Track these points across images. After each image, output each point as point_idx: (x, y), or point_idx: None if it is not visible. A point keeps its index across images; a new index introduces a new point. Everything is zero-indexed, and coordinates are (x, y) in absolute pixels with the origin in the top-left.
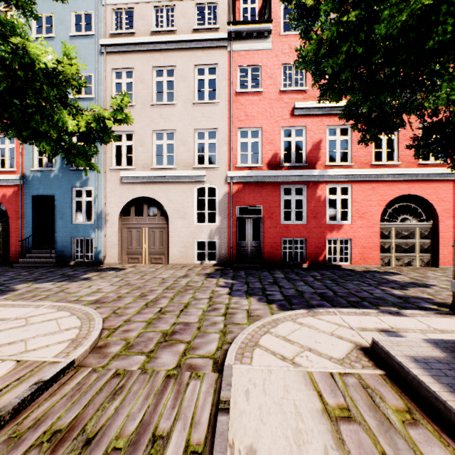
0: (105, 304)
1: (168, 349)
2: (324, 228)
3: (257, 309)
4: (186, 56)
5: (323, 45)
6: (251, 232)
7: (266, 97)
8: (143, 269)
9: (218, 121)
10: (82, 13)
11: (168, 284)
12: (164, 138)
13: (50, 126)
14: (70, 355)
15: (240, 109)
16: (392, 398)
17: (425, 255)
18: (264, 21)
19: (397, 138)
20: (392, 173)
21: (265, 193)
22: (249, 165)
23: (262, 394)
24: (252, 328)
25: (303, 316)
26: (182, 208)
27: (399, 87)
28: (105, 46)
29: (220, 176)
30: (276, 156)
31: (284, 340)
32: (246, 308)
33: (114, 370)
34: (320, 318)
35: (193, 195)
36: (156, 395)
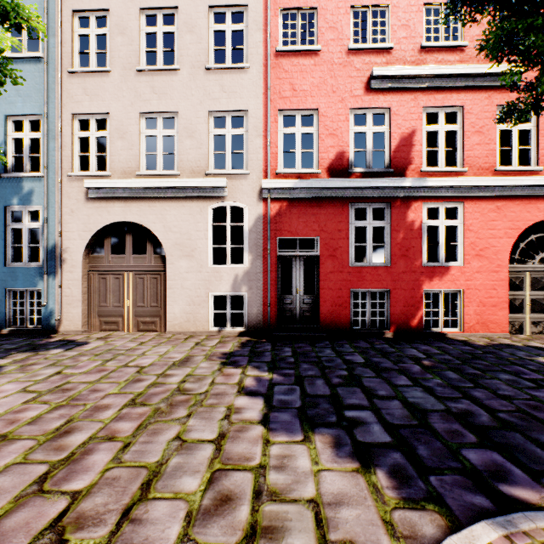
0: None
1: None
2: (419, 273)
3: (342, 500)
4: None
5: None
6: (300, 280)
7: (325, 60)
8: (117, 345)
9: (247, 98)
10: None
11: (143, 385)
12: (159, 125)
13: None
14: None
15: (283, 78)
16: None
17: None
18: None
19: (535, 128)
20: (531, 184)
21: (324, 215)
22: (297, 170)
23: None
24: None
25: None
26: (188, 241)
27: None
28: None
29: (250, 188)
30: (341, 155)
31: None
32: (310, 496)
33: None
34: None
35: (205, 219)
36: None
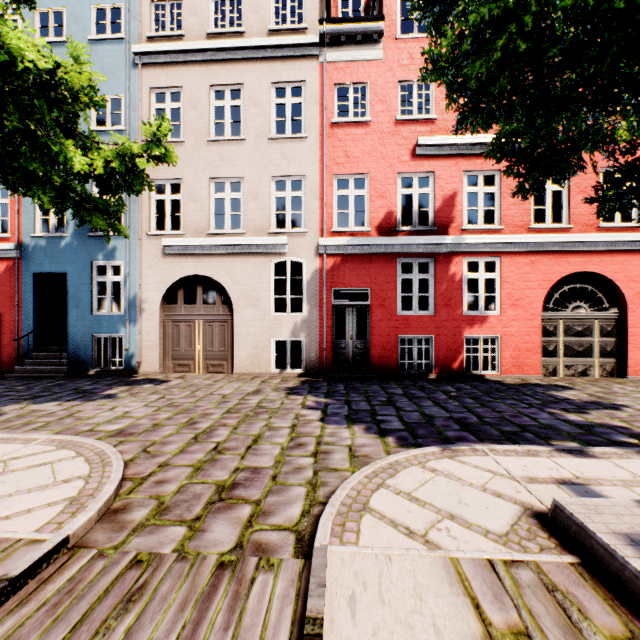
0: (133, 437)
1: (223, 514)
2: (460, 321)
3: (365, 445)
4: (259, 70)
5: (466, 38)
6: (353, 327)
7: (375, 130)
8: (196, 382)
9: (306, 164)
10: (107, 6)
11: (231, 404)
12: (227, 189)
13: (46, 163)
14: (62, 527)
15: (338, 146)
16: (600, 611)
17: (608, 360)
18: (372, 18)
19: (566, 189)
20: (560, 241)
21: (374, 269)
22: (350, 229)
23: (378, 605)
24: (357, 479)
25: (437, 458)
26: (253, 292)
27: (586, 103)
28: (140, 55)
29: (308, 245)
30: (390, 215)
31: (409, 499)
32: (347, 444)
33: (134, 553)
34: (463, 460)
35: (268, 272)
36: (199, 603)
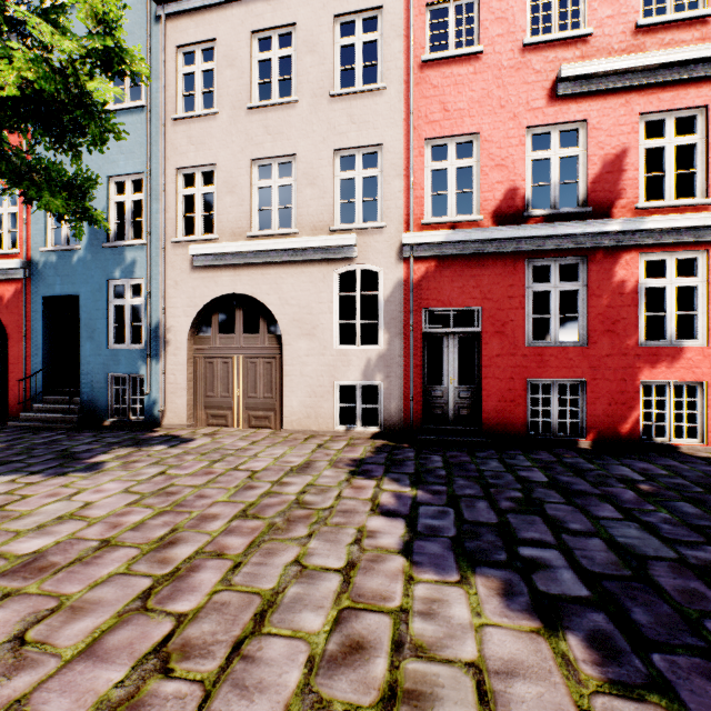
0: (37, 581)
1: None
2: (634, 357)
3: (515, 670)
4: None
5: None
6: (455, 366)
7: (489, 65)
8: (226, 443)
9: (383, 128)
10: None
11: (255, 493)
12: (273, 174)
13: None
14: None
15: (431, 96)
16: None
17: None
18: None
19: None
20: None
21: (488, 278)
22: (450, 218)
23: None
24: None
25: None
26: (308, 316)
27: None
28: (163, 3)
29: (386, 246)
30: (513, 193)
31: None
32: (469, 659)
33: None
34: None
35: (330, 287)
36: None
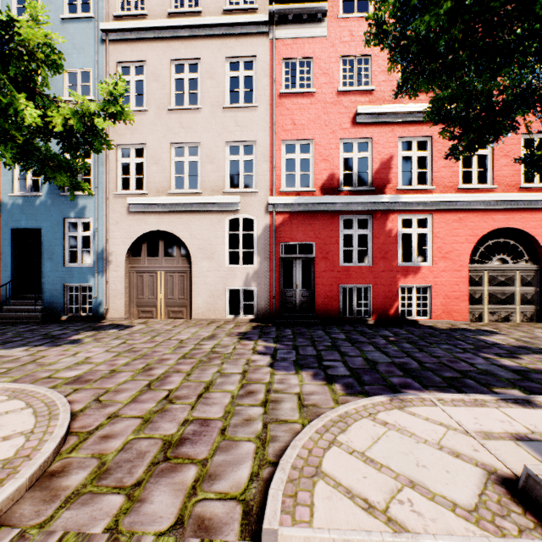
0: (88, 384)
1: (166, 479)
2: (396, 272)
3: (313, 393)
4: (214, 46)
5: None
6: (300, 277)
7: (319, 100)
8: (157, 327)
9: (257, 131)
10: None
11: (187, 349)
12: (186, 153)
13: None
14: None
15: (286, 115)
16: None
17: (528, 307)
18: None
19: (491, 153)
20: (486, 200)
21: (318, 225)
22: (297, 189)
23: None
24: (308, 435)
25: (386, 409)
26: (209, 246)
27: (535, 54)
28: (108, 32)
29: (258, 204)
30: (332, 177)
31: (364, 460)
32: (296, 392)
33: (59, 534)
34: (413, 411)
35: (223, 228)
36: None
